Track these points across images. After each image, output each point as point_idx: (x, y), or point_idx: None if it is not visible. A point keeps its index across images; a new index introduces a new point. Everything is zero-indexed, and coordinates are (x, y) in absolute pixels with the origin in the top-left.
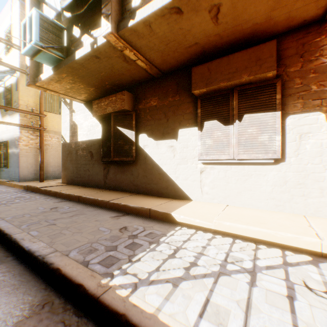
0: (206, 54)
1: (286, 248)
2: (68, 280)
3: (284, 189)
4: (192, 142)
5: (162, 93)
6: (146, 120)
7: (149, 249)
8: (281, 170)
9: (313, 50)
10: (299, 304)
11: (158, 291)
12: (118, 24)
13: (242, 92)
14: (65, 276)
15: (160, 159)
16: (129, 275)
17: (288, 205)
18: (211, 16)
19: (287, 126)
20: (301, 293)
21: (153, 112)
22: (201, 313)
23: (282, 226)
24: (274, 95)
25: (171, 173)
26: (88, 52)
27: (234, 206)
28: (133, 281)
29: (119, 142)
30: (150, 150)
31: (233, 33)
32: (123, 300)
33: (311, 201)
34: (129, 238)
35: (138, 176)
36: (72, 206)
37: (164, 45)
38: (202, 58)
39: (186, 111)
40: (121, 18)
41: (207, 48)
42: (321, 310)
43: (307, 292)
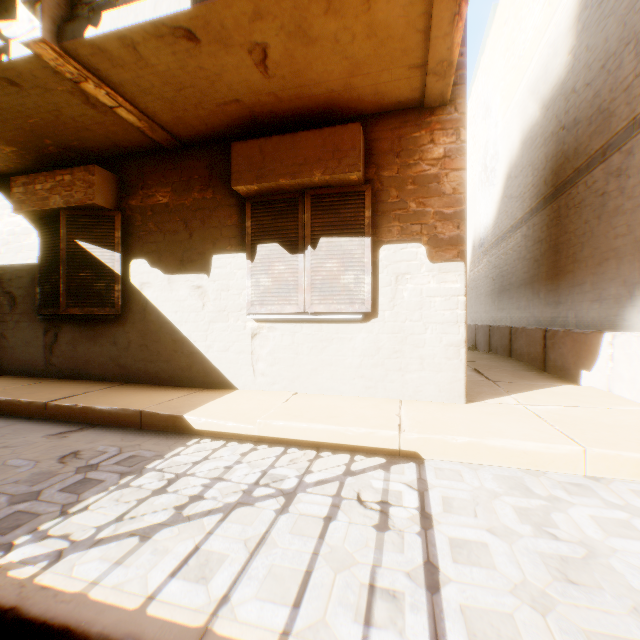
0: (260, 123)
1: (359, 450)
2: None
3: (377, 361)
4: (237, 280)
5: (180, 182)
6: (146, 231)
7: (117, 485)
8: (374, 331)
9: (413, 150)
10: (336, 525)
11: (106, 554)
12: (62, 25)
13: (318, 199)
14: None
15: (176, 311)
16: (52, 539)
17: (382, 385)
18: (255, 60)
19: (381, 262)
20: (347, 509)
21: (161, 217)
22: (174, 571)
23: (362, 418)
24: (362, 210)
25: (198, 339)
26: None
27: (306, 394)
28: (58, 547)
29: (84, 275)
30: (156, 293)
31: (298, 97)
32: (22, 585)
33: (410, 377)
34: (78, 473)
35: (128, 346)
36: None
37: (173, 90)
38: (253, 128)
39: (226, 222)
40: (72, 15)
41: (259, 113)
42: (360, 526)
43: (356, 506)
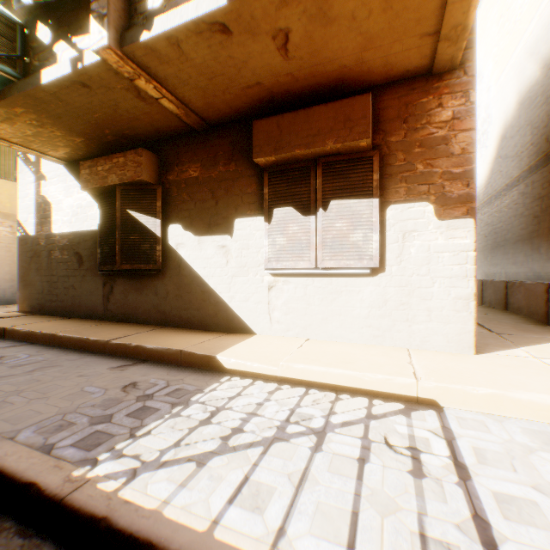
0: (276, 102)
1: (376, 395)
2: (10, 480)
3: (385, 312)
4: (256, 240)
5: (207, 158)
6: (181, 201)
7: (170, 414)
8: (381, 285)
9: (420, 115)
10: (371, 467)
11: (171, 476)
12: (122, 33)
13: (329, 166)
14: (3, 474)
15: (205, 267)
16: (126, 458)
17: (389, 334)
18: (277, 45)
19: (388, 221)
20: (378, 452)
21: (192, 188)
22: (231, 498)
23: (375, 364)
24: (370, 174)
25: (222, 291)
26: (66, 75)
27: (317, 340)
28: (132, 466)
29: (133, 238)
30: (188, 252)
31: (313, 75)
32: (109, 497)
33: (417, 327)
34: (138, 401)
35: (166, 296)
36: (37, 353)
37: (206, 79)
38: (270, 107)
39: (246, 190)
40: (129, 24)
41: (277, 93)
42: (395, 471)
43: (386, 450)
